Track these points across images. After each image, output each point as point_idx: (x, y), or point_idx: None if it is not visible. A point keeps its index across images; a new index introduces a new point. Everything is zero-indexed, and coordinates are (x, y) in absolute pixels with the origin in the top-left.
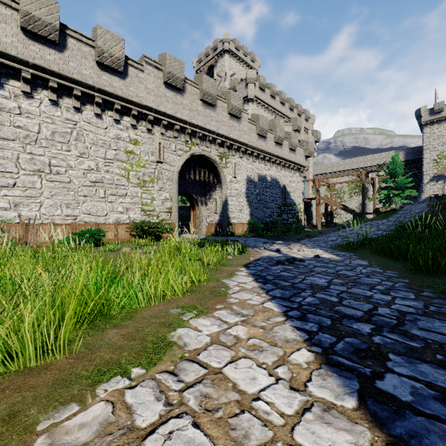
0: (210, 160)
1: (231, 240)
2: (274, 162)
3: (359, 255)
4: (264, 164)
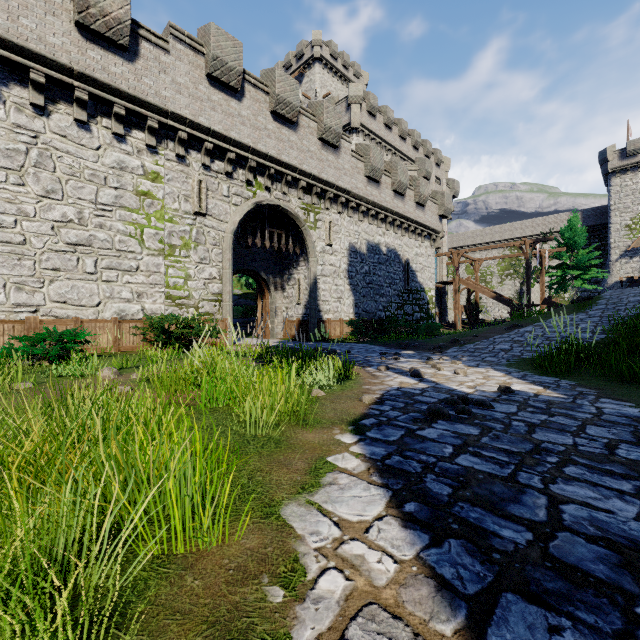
0: (288, 215)
1: (323, 349)
2: (392, 223)
3: (589, 385)
4: (376, 226)
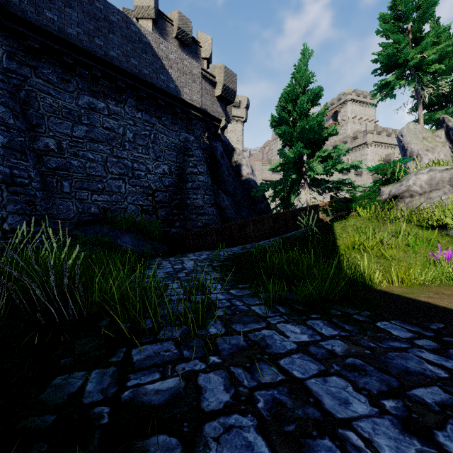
0: None
1: None
2: None
3: None
4: None
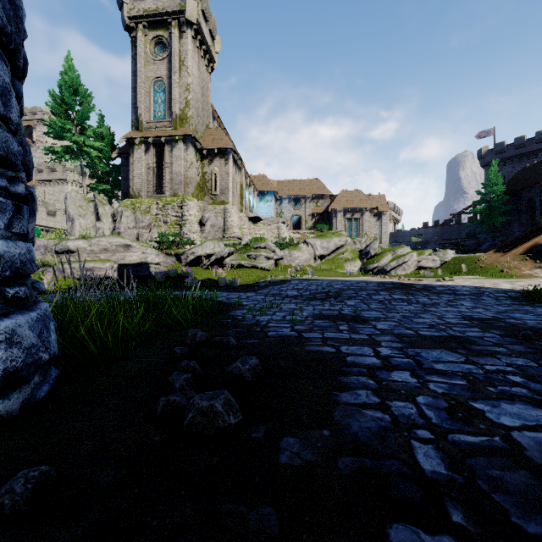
0: None
1: None
2: None
3: None
4: None
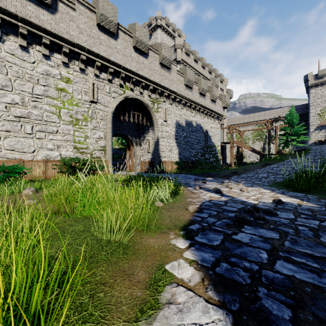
0: (143, 104)
1: (162, 177)
2: (198, 110)
3: None
4: (190, 112)
